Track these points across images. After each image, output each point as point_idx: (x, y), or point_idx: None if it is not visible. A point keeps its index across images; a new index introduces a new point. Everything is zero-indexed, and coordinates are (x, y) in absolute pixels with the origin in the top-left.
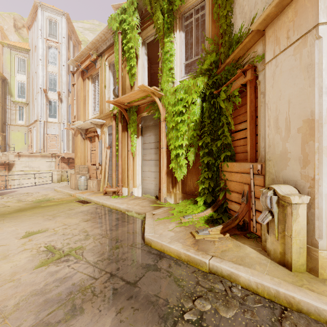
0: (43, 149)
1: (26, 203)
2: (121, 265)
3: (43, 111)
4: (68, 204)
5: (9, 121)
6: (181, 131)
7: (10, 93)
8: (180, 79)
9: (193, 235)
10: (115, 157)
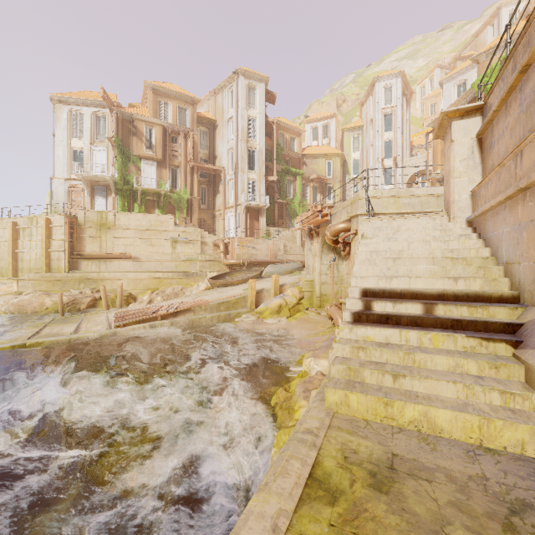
0: None
1: None
2: None
3: (380, 180)
4: None
5: (347, 198)
6: None
7: (348, 172)
8: None
9: None
10: None
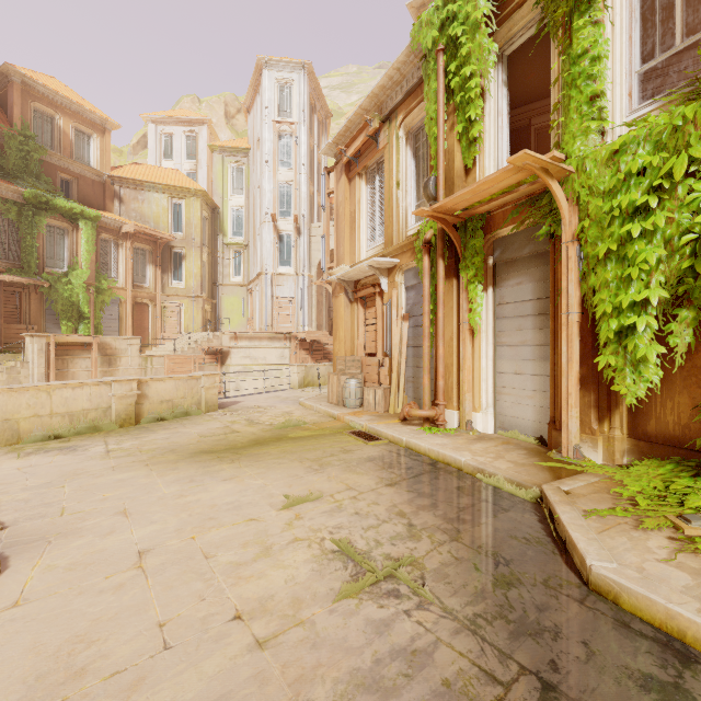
0: (270, 326)
1: (262, 428)
2: (556, 655)
3: (271, 256)
4: (335, 437)
5: (221, 279)
6: (641, 263)
7: (222, 231)
8: (624, 119)
9: None
10: (429, 339)
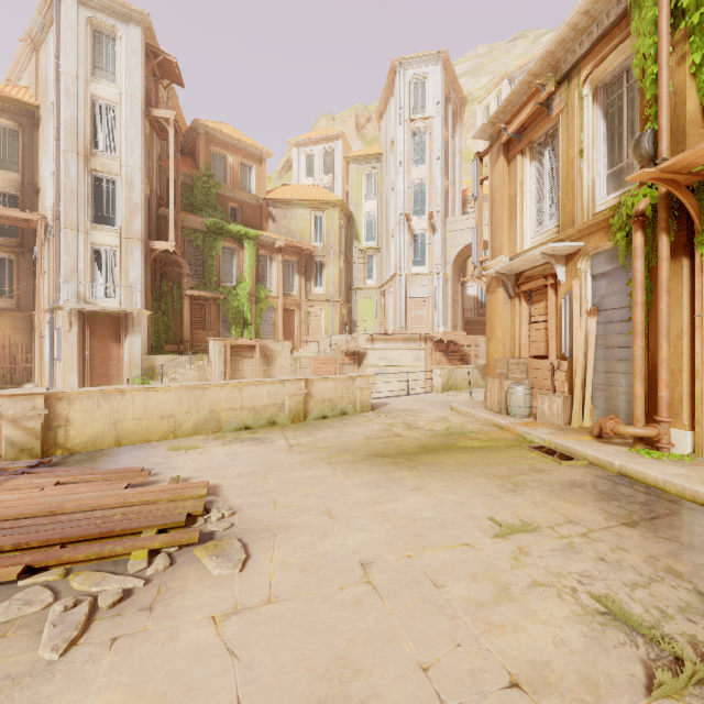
0: (404, 327)
1: (424, 434)
2: None
3: (404, 256)
4: (513, 451)
5: (355, 284)
6: None
7: (356, 237)
8: None
9: None
10: (643, 337)
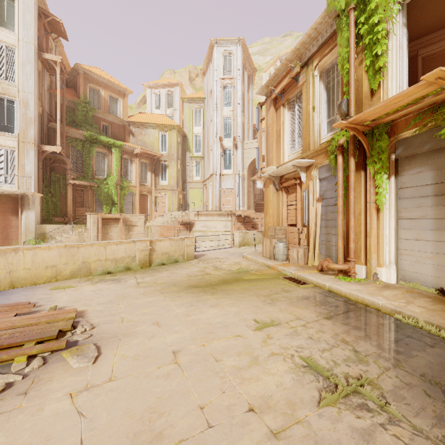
0: (218, 207)
1: (224, 272)
2: None
3: (218, 163)
4: (274, 280)
5: (188, 179)
6: None
7: (189, 149)
8: None
9: None
10: (342, 214)
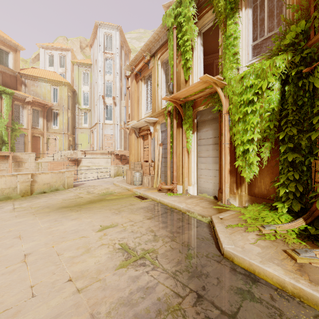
0: (101, 148)
1: (94, 195)
2: (205, 283)
3: (102, 115)
4: (128, 198)
5: (77, 125)
6: (251, 123)
7: (78, 102)
8: (246, 64)
9: (291, 256)
10: (170, 154)
